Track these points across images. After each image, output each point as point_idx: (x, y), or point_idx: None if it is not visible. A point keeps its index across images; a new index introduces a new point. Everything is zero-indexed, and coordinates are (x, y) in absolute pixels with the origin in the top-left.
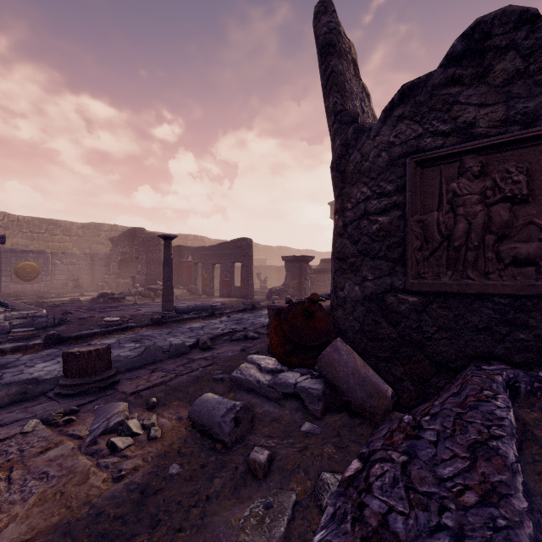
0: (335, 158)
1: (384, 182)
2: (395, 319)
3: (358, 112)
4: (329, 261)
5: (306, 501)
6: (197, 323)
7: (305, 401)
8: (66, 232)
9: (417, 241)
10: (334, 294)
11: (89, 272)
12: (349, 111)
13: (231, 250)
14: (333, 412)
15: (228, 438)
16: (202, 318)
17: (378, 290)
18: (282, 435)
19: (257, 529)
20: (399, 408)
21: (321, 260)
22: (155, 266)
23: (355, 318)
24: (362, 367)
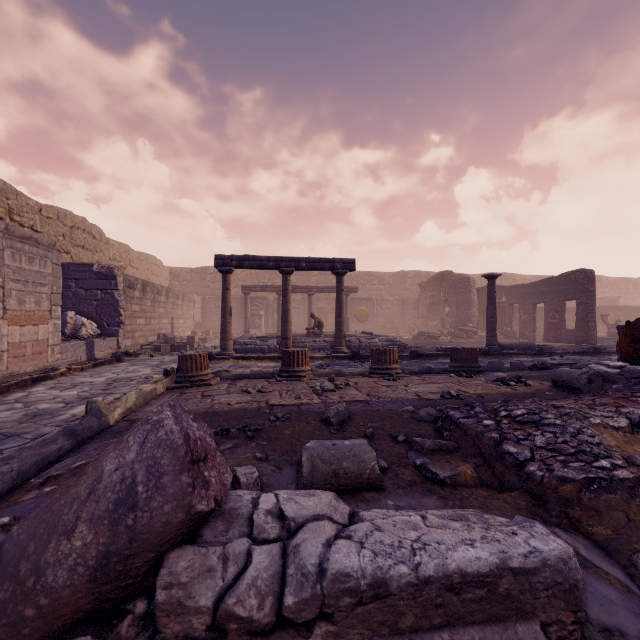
0: None
1: None
2: None
3: None
4: None
5: None
6: (524, 358)
7: None
8: (381, 282)
9: None
10: None
11: (400, 316)
12: None
13: (560, 286)
14: None
15: (583, 387)
16: (529, 355)
17: None
18: None
19: None
20: None
21: None
22: (464, 308)
23: None
24: None
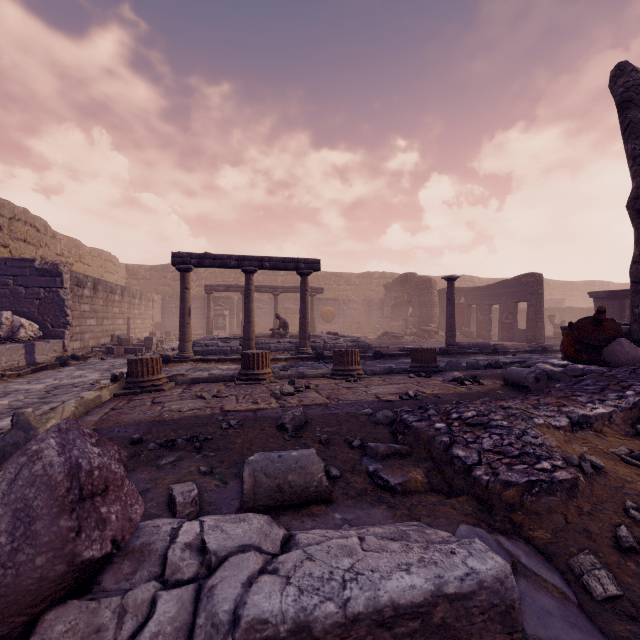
0: (630, 199)
1: None
2: None
3: None
4: None
5: None
6: (481, 357)
7: None
8: (347, 282)
9: None
10: (631, 313)
11: (365, 316)
12: None
13: (513, 288)
14: None
15: (531, 385)
16: (485, 354)
17: None
18: None
19: None
20: None
21: None
22: (427, 308)
23: None
24: None
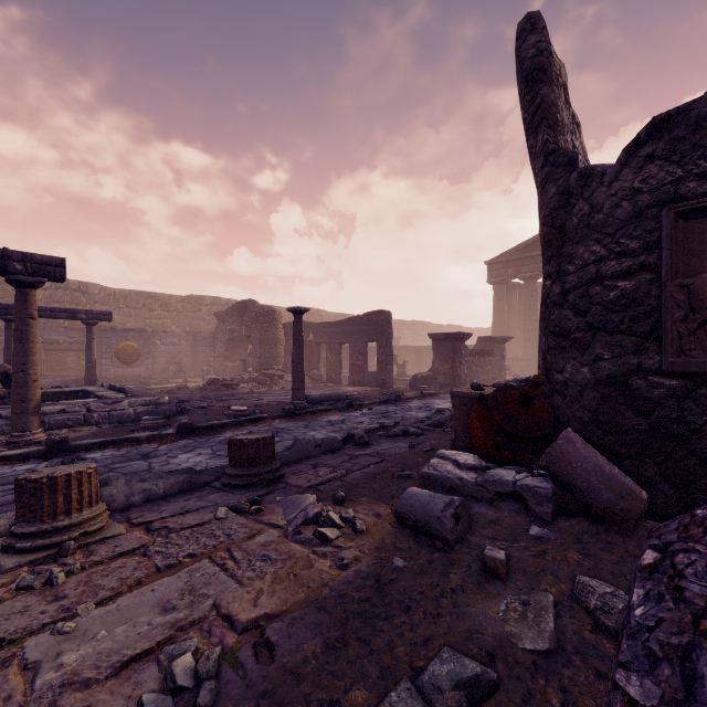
0: (550, 210)
1: (625, 238)
2: (644, 407)
3: (570, 148)
4: (489, 339)
5: (567, 603)
6: (335, 416)
7: (529, 502)
8: (165, 307)
9: (680, 311)
10: (546, 378)
11: (191, 354)
12: (565, 150)
13: (364, 326)
14: (565, 516)
15: (450, 535)
16: (339, 410)
17: (618, 371)
18: (507, 538)
19: (522, 622)
20: (650, 517)
21: (479, 338)
22: (270, 346)
23: (582, 407)
24: (606, 464)
